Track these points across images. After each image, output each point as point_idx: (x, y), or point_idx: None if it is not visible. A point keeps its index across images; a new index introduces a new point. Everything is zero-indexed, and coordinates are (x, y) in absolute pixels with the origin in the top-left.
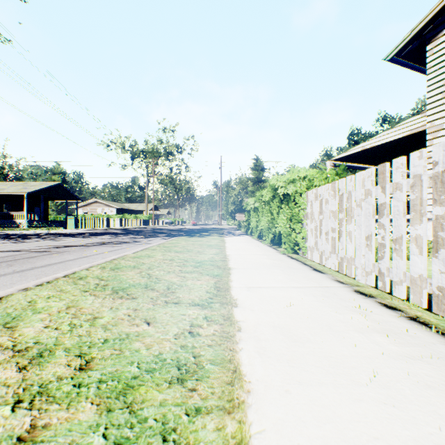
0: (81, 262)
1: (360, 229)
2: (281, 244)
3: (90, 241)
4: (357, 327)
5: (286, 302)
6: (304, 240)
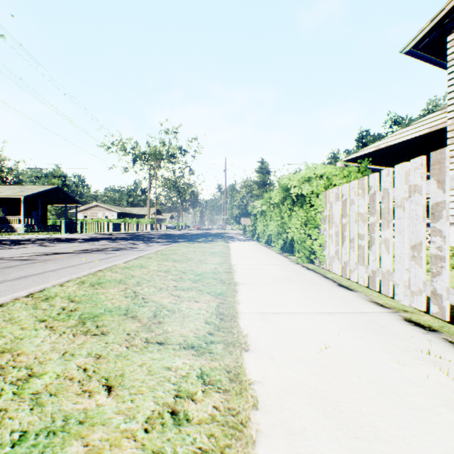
0: (63, 273)
1: (402, 235)
2: (292, 251)
3: (83, 247)
4: (444, 397)
5: (317, 340)
6: (322, 248)
